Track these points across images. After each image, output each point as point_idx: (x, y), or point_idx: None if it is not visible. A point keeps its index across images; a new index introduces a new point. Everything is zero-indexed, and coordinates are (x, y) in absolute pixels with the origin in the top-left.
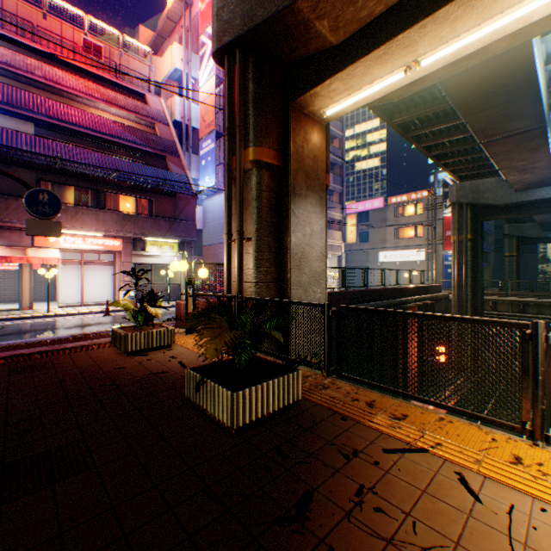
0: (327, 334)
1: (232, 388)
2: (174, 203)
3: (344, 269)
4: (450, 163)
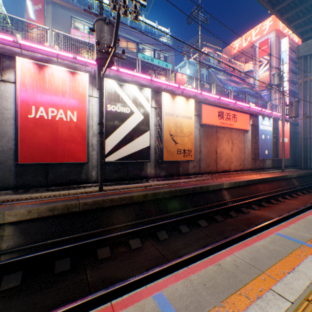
0: None
1: None
2: None
3: None
4: None
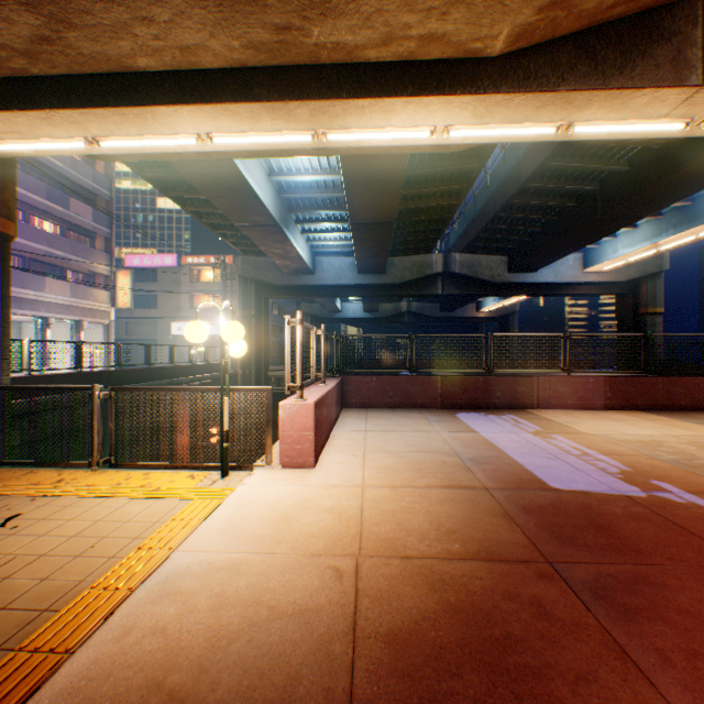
0: None
1: None
2: None
3: (81, 344)
4: (230, 235)
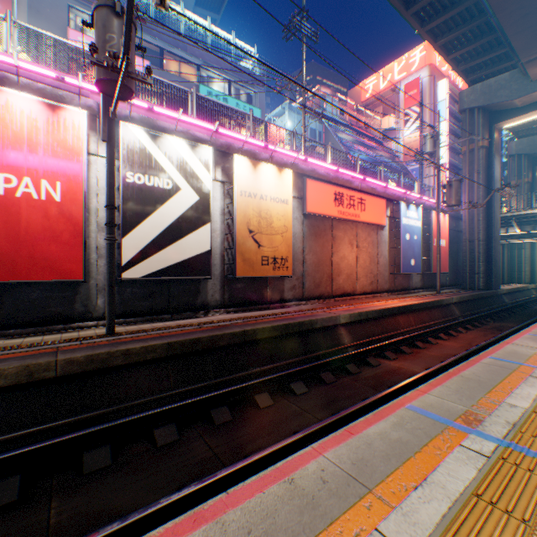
0: None
1: None
2: None
3: None
4: None
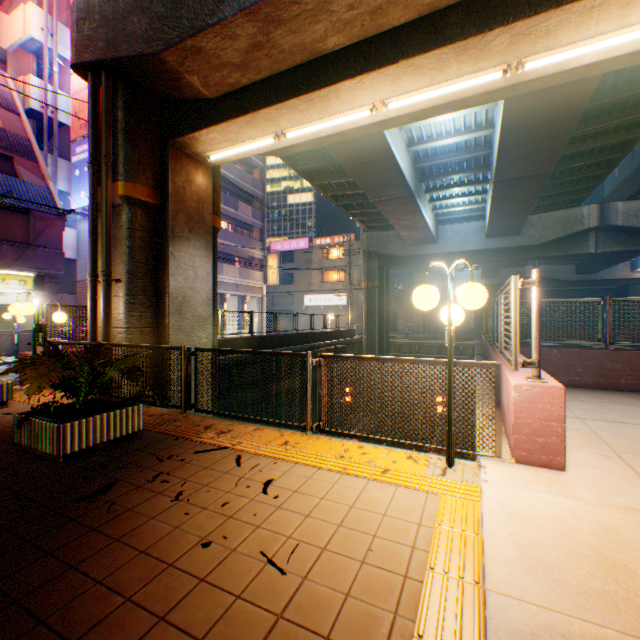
0: (185, 374)
1: (60, 422)
2: (28, 223)
3: (252, 314)
4: (358, 213)
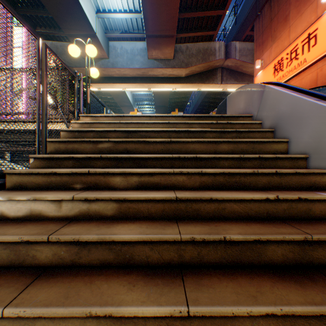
0: None
1: None
2: None
3: None
4: (113, 108)
